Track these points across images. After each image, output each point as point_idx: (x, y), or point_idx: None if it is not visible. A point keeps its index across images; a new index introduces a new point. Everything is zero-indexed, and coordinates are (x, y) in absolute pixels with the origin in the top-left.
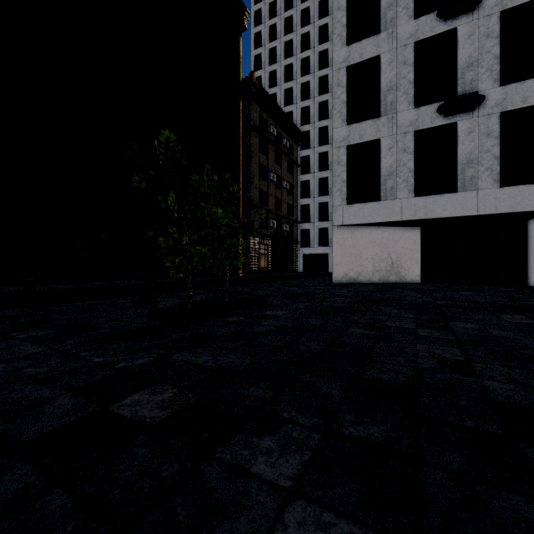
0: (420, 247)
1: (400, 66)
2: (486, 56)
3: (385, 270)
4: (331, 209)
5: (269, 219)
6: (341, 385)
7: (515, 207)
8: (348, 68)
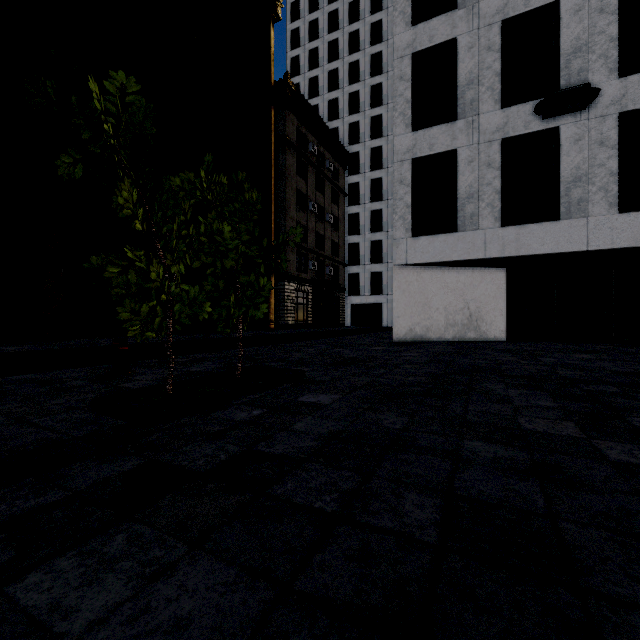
0: (506, 294)
1: (484, 52)
2: (599, 38)
3: (461, 324)
4: (386, 248)
5: (310, 260)
6: None
7: (638, 240)
8: (413, 55)
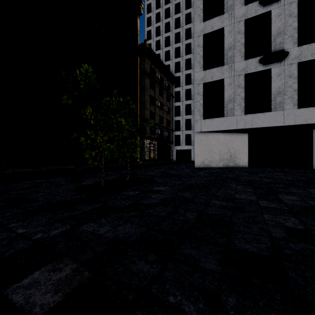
0: (248, 145)
1: (236, 34)
2: (289, 28)
3: (226, 159)
4: (193, 122)
5: (156, 129)
6: (216, 257)
7: (307, 120)
8: (204, 35)
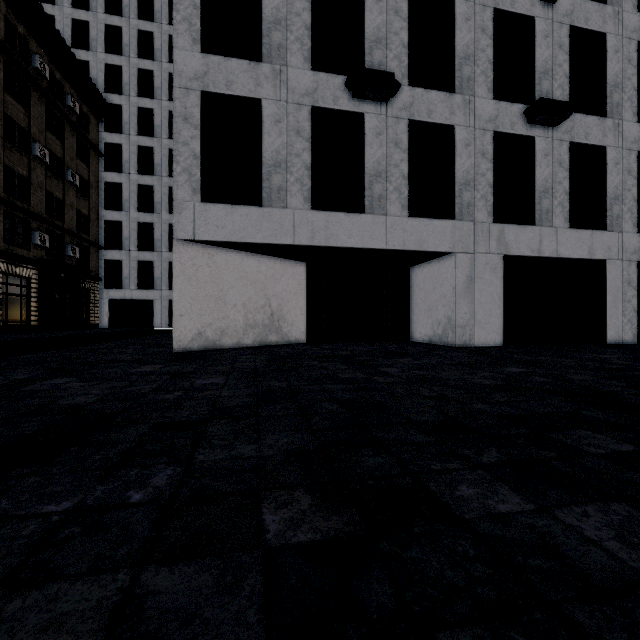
0: (305, 291)
1: None
2: (395, 38)
3: (262, 325)
4: (159, 234)
5: (34, 230)
6: None
7: (421, 244)
8: None
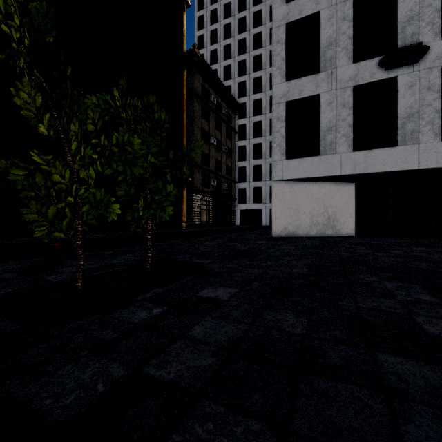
0: (354, 202)
1: (340, 21)
2: (427, 9)
3: (321, 224)
4: (264, 170)
5: (211, 179)
6: None
7: None
8: (287, 25)
